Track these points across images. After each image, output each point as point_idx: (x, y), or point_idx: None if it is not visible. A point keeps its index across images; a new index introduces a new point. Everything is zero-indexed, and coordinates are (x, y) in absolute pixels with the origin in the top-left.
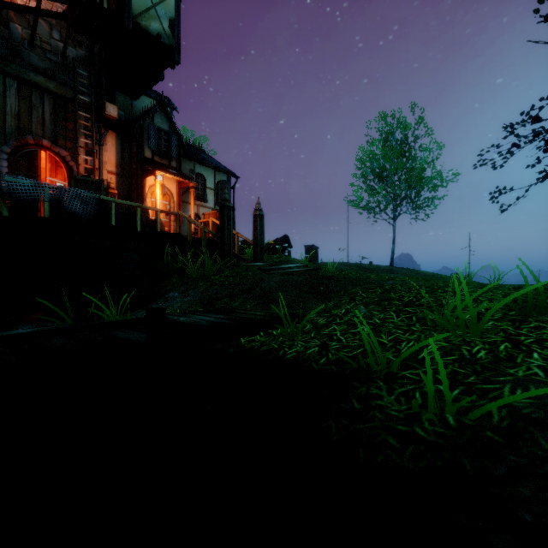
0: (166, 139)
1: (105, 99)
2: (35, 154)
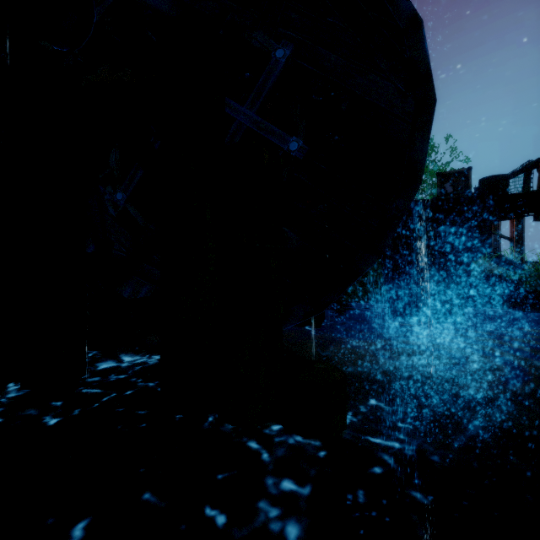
0: None
1: None
2: None
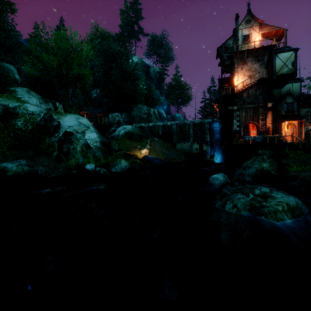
0: (291, 105)
1: (267, 101)
2: (248, 125)
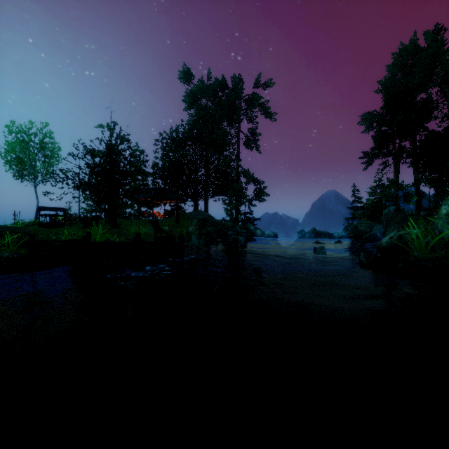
0: None
1: None
2: None
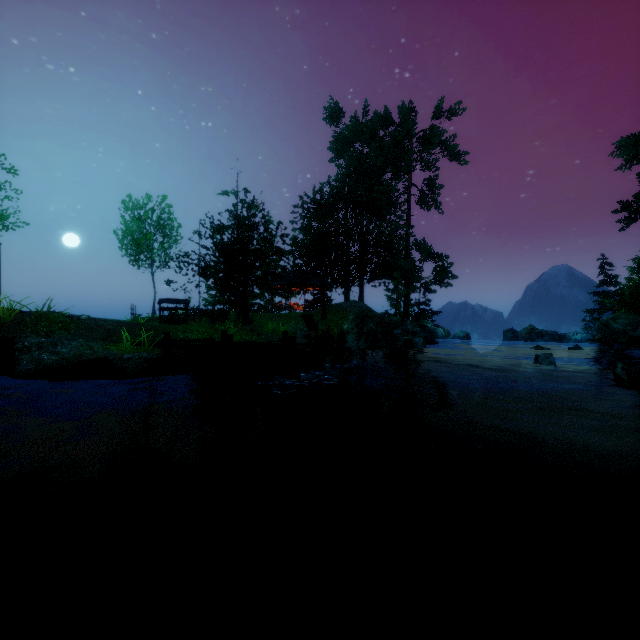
0: None
1: None
2: None
